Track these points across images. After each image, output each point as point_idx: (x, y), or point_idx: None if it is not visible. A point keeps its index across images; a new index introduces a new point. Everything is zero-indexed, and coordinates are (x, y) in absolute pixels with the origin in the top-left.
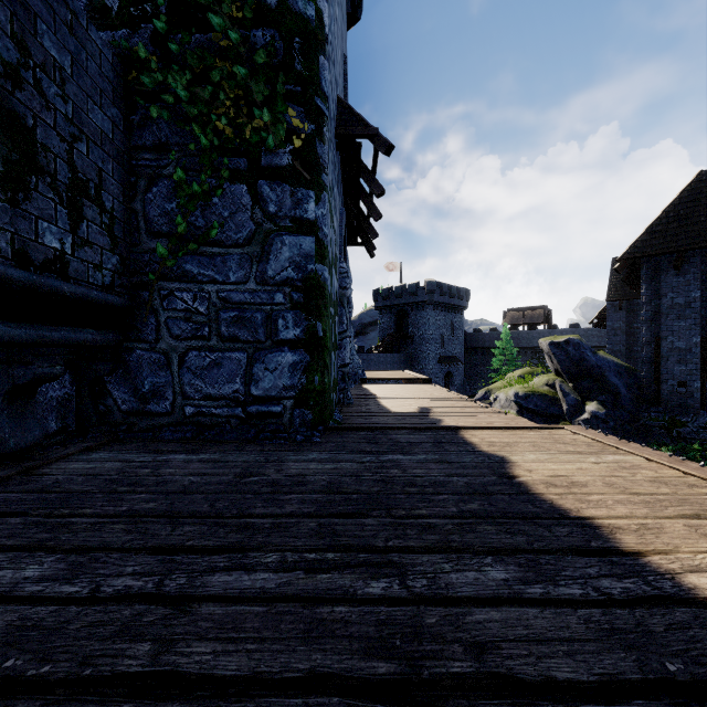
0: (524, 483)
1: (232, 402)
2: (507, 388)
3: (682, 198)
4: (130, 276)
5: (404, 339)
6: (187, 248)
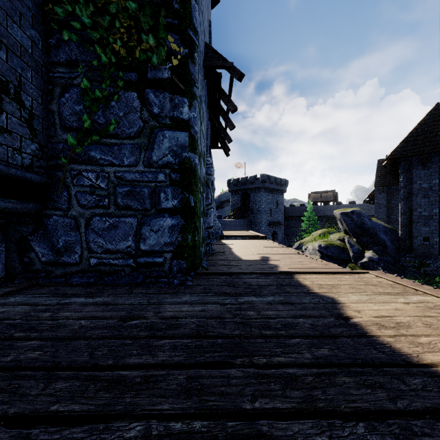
0: (358, 324)
1: (126, 255)
2: (313, 241)
3: (425, 120)
4: (48, 160)
5: (247, 211)
6: (91, 139)
